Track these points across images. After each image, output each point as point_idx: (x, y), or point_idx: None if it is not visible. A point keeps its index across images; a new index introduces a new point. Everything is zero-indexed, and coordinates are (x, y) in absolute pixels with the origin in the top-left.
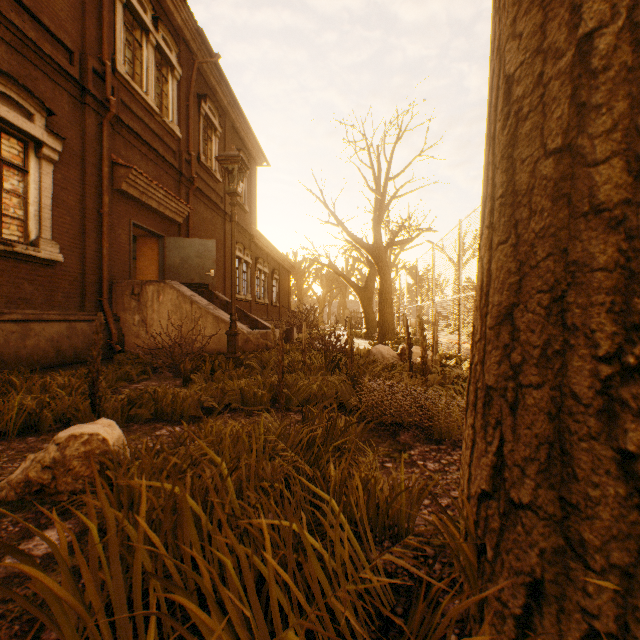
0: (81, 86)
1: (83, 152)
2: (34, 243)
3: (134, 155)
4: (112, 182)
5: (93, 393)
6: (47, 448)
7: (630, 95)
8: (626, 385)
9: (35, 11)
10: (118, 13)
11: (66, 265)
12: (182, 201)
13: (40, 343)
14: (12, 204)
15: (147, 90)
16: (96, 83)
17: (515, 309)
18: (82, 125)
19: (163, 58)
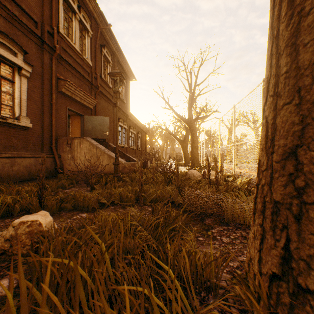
0: (41, 39)
1: (42, 73)
2: (17, 118)
3: (68, 74)
4: (57, 88)
5: (40, 196)
6: (8, 229)
7: None
8: None
9: (18, 1)
10: (60, 3)
11: (34, 129)
12: (92, 97)
13: (20, 168)
14: (6, 98)
15: (75, 42)
16: (49, 38)
17: (298, 149)
18: (42, 59)
19: (83, 26)
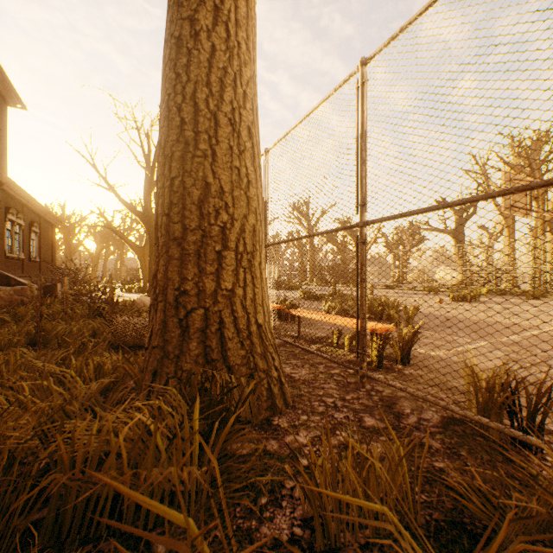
0: None
1: None
2: None
3: None
4: None
5: None
6: None
7: (183, 203)
8: (182, 297)
9: None
10: None
11: None
12: None
13: None
14: None
15: None
16: None
17: (158, 272)
18: None
19: None
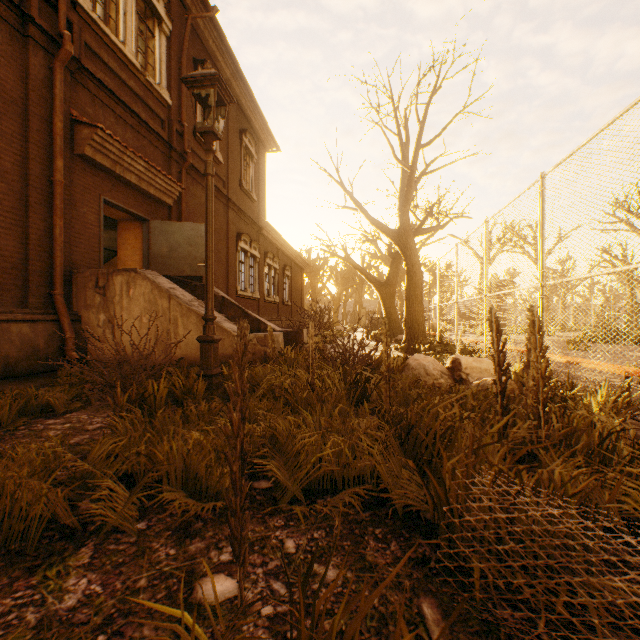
0: (20, 11)
1: (26, 100)
2: None
3: (106, 116)
4: (73, 145)
5: None
6: None
7: None
8: None
9: None
10: None
11: None
12: (170, 177)
13: None
14: None
15: (125, 40)
16: (46, 13)
17: None
18: (24, 65)
19: (147, 6)
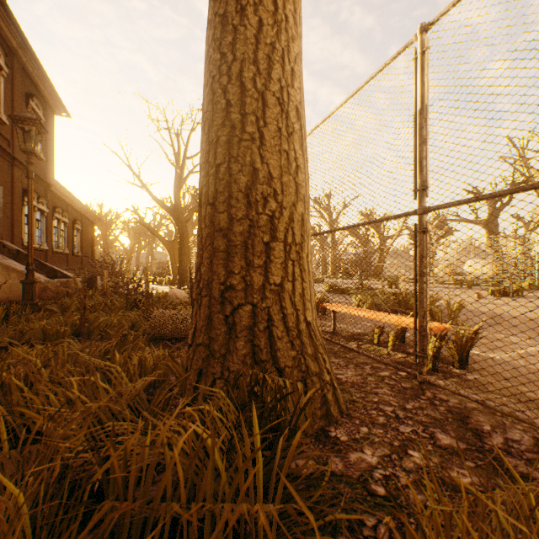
0: None
1: None
2: None
3: None
4: None
5: None
6: None
7: (229, 191)
8: (227, 292)
9: None
10: None
11: None
12: None
13: None
14: None
15: None
16: None
17: (202, 265)
18: None
19: None
